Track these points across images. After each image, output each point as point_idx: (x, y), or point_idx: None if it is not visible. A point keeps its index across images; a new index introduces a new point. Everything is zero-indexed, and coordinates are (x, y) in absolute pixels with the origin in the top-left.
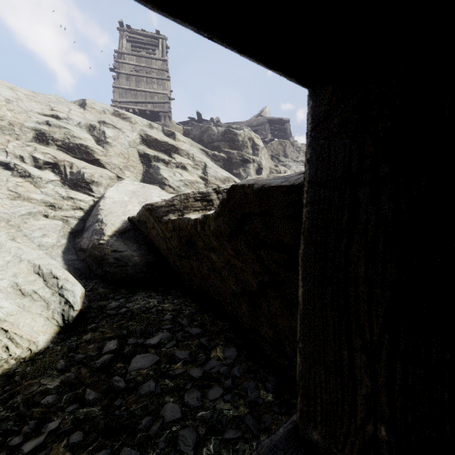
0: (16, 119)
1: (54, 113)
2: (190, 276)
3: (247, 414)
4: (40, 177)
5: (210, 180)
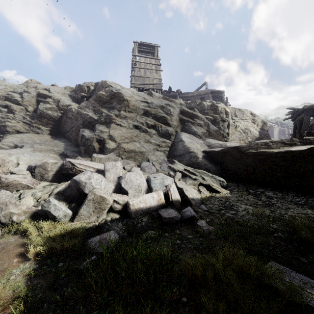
0: (136, 105)
1: (146, 100)
2: (248, 173)
3: None
4: (151, 132)
5: (211, 131)
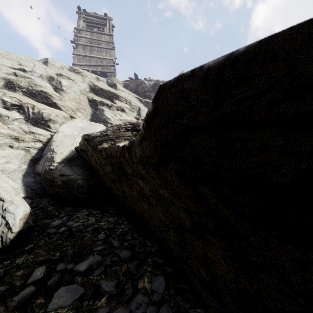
0: None
1: (21, 67)
2: (123, 197)
3: None
4: (7, 116)
5: None
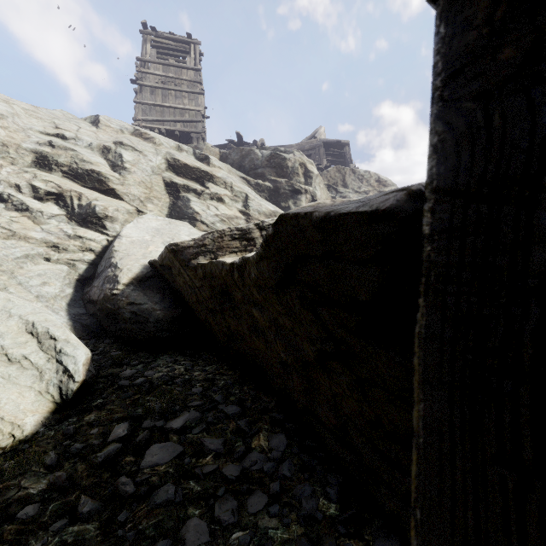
0: (11, 139)
1: (59, 132)
2: (226, 336)
3: (301, 537)
4: (40, 211)
5: (252, 215)
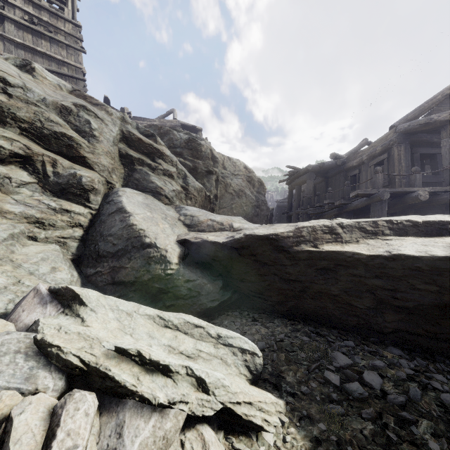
0: None
1: None
2: (287, 297)
3: None
4: (7, 176)
5: (190, 190)
